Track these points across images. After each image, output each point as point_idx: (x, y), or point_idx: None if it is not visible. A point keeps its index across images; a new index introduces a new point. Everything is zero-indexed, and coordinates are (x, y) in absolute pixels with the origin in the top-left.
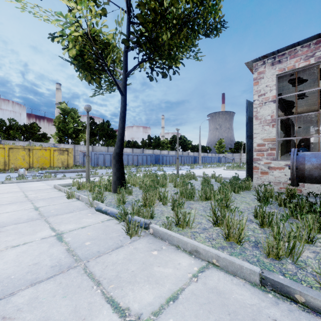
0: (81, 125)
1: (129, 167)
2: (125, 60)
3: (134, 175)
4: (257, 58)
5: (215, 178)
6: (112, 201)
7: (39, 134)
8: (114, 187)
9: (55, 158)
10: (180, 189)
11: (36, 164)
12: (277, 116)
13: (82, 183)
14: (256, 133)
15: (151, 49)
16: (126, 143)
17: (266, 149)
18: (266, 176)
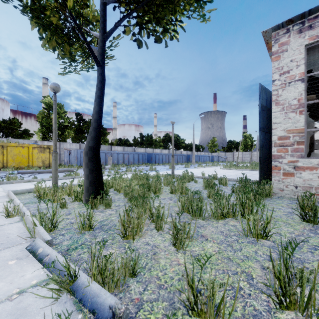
0: (67, 121)
1: (118, 166)
2: (102, 16)
3: (118, 178)
4: (279, 24)
5: (219, 180)
6: (75, 223)
7: (19, 130)
8: (86, 196)
9: (34, 156)
10: (182, 200)
11: (12, 163)
12: (305, 99)
13: (44, 190)
14: (276, 122)
15: (139, 3)
16: (117, 141)
17: (290, 143)
18: (290, 178)
